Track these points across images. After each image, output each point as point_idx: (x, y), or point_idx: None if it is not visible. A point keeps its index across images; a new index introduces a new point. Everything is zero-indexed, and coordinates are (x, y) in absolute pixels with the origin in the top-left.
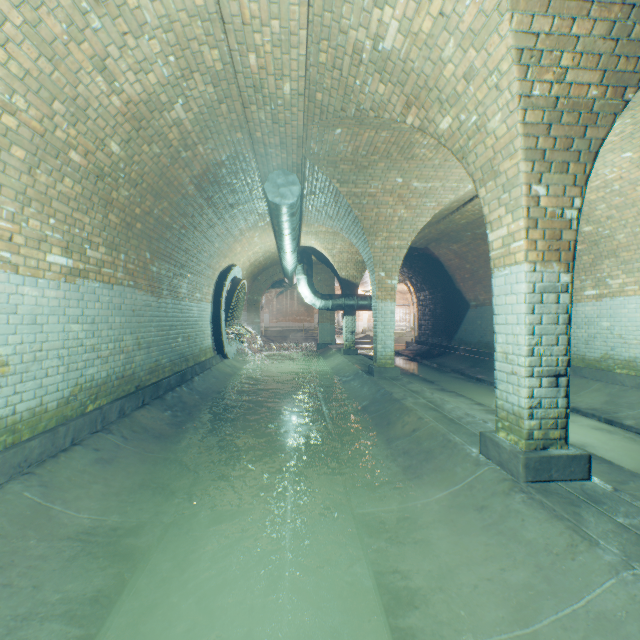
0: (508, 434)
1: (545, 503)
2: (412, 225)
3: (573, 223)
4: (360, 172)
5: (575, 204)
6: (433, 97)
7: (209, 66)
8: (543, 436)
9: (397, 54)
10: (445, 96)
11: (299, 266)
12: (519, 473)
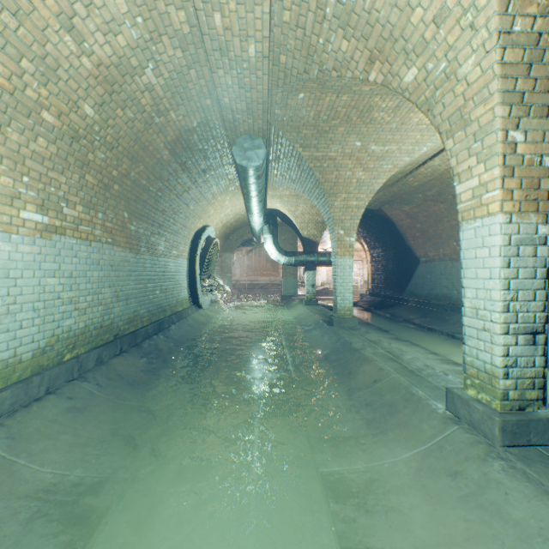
0: (479, 392)
1: (530, 474)
2: (369, 186)
3: None
4: (321, 137)
5: None
6: (398, 48)
7: (176, 29)
8: (519, 396)
9: (362, 4)
10: (411, 45)
11: (265, 226)
12: (495, 436)
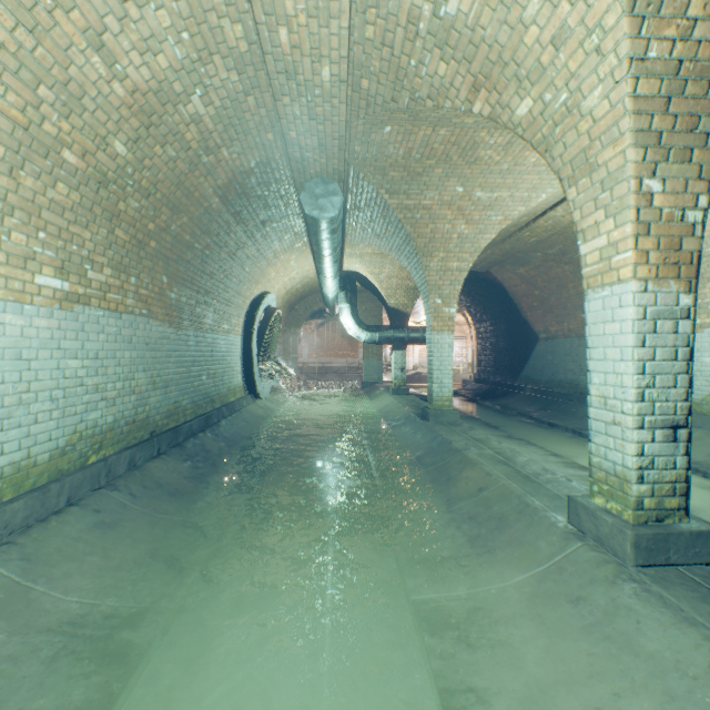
0: (608, 501)
1: (667, 598)
2: (474, 243)
3: (697, 228)
4: (413, 180)
5: (700, 203)
6: (509, 74)
7: (231, 46)
8: (656, 505)
9: (464, 20)
10: (525, 71)
11: (341, 293)
12: (626, 554)
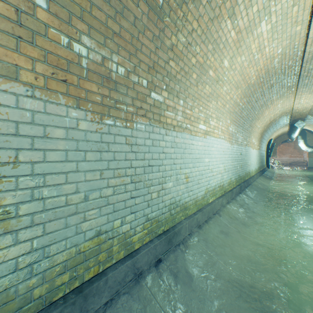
0: None
1: None
2: None
3: None
4: None
5: None
6: None
7: (286, 112)
8: None
9: None
10: None
11: (299, 136)
12: None
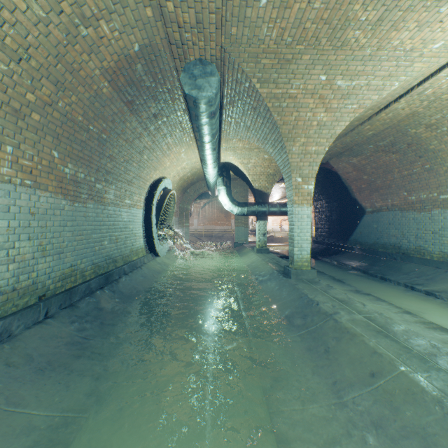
0: None
1: None
2: (330, 130)
3: None
4: (282, 68)
5: None
6: None
7: None
8: None
9: None
10: None
11: (219, 179)
12: None
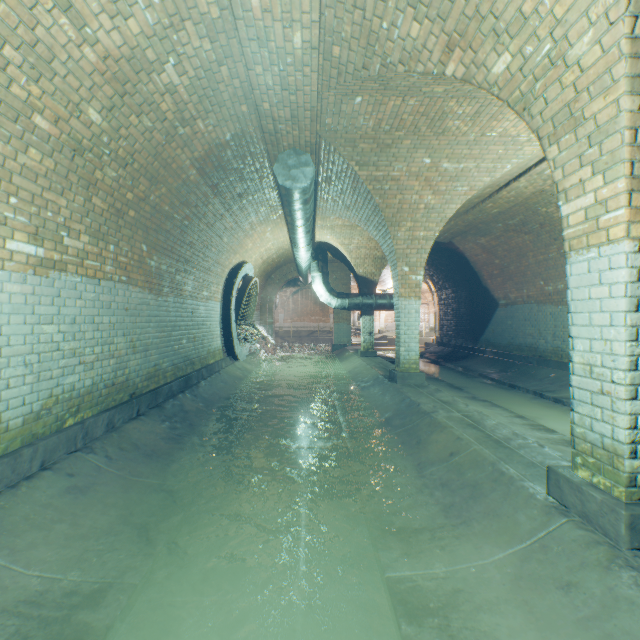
0: (594, 475)
1: None
2: (440, 213)
3: None
4: (382, 152)
5: None
6: (486, 29)
7: (203, 12)
8: None
9: None
10: (504, 23)
11: (314, 263)
12: (620, 535)
